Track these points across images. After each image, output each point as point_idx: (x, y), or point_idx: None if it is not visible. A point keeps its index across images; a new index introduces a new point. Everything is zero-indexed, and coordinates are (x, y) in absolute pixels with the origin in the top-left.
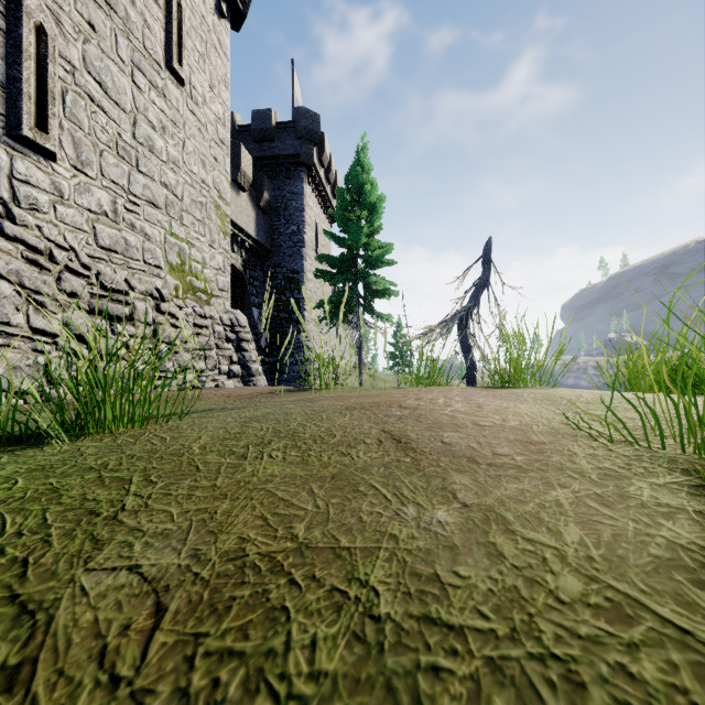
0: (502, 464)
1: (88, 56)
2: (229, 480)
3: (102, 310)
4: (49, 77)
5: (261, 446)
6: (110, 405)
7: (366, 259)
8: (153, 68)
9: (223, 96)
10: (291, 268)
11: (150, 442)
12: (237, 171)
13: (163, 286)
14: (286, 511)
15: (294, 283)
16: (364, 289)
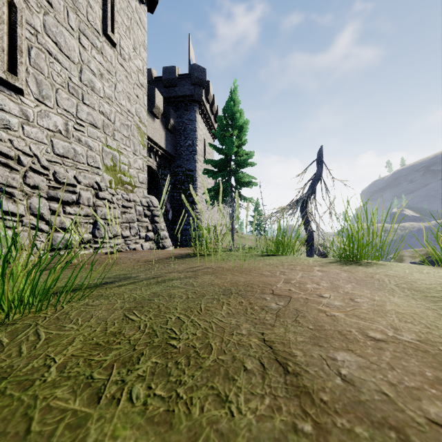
0: None
1: (47, 24)
2: None
3: (57, 197)
4: (17, 37)
5: (127, 367)
6: None
7: (236, 162)
8: (94, 34)
9: (142, 55)
10: (188, 168)
11: (19, 347)
12: (153, 105)
13: (101, 181)
14: None
15: (190, 178)
16: (235, 181)
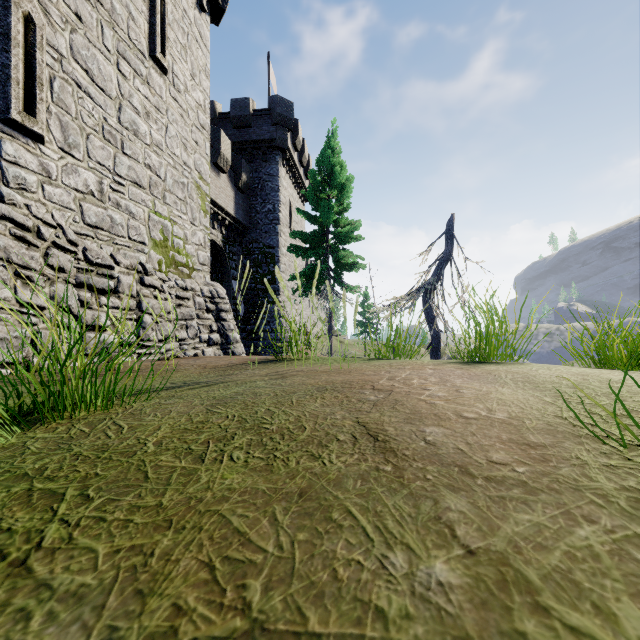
0: (503, 478)
1: (75, 45)
2: (179, 496)
3: (89, 283)
4: (36, 64)
5: (223, 442)
6: (69, 390)
7: (336, 235)
8: (138, 58)
9: (203, 84)
10: (267, 243)
11: (105, 433)
12: (217, 154)
13: (147, 261)
14: (241, 554)
15: (270, 257)
16: (334, 262)
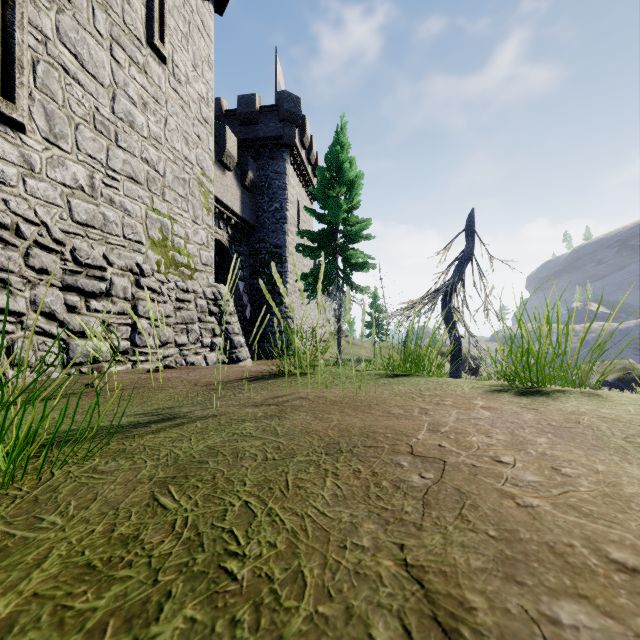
0: None
1: (62, 27)
2: None
3: (76, 286)
4: (16, 44)
5: (133, 632)
6: None
7: (345, 234)
8: (134, 44)
9: (206, 76)
10: (274, 243)
11: None
12: (222, 151)
13: (144, 262)
14: None
15: (277, 257)
16: (343, 262)
